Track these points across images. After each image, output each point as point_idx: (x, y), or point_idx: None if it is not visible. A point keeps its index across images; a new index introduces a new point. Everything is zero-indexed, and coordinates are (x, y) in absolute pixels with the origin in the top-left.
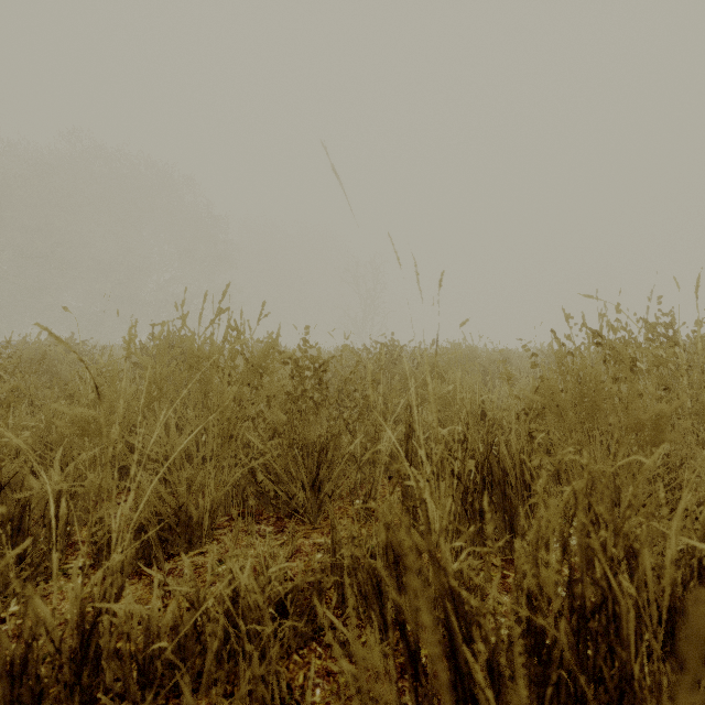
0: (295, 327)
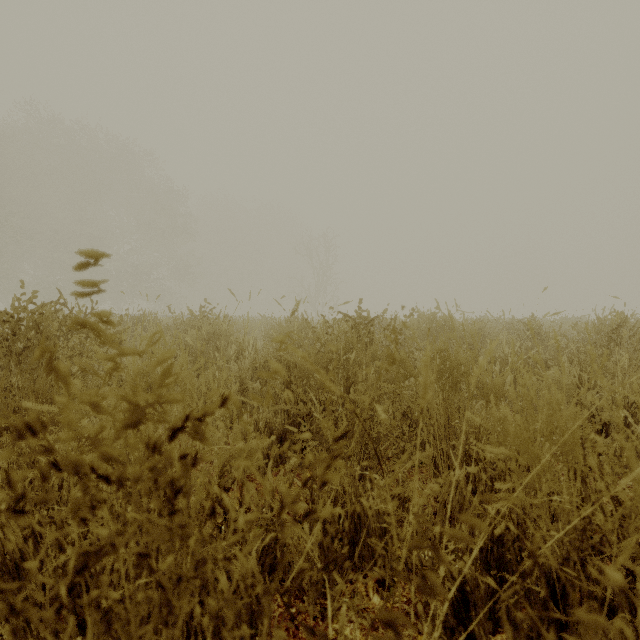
0: (232, 293)
